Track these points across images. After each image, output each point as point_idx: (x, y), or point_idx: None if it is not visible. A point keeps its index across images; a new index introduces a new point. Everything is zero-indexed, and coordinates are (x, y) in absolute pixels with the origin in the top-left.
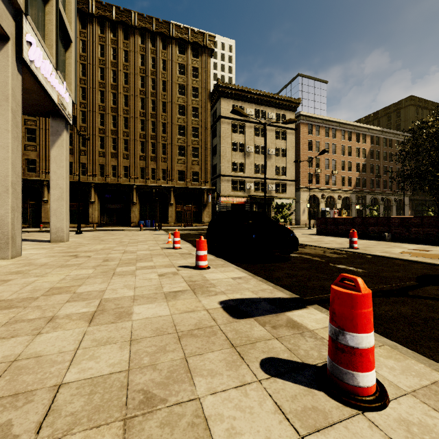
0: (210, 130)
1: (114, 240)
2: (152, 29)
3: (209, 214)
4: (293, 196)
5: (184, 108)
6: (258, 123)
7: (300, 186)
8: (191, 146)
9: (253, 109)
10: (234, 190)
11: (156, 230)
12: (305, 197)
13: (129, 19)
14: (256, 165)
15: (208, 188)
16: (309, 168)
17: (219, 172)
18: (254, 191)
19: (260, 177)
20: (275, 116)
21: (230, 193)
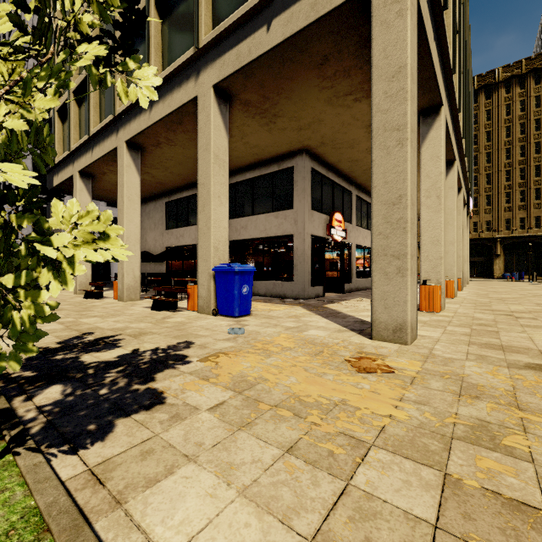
0: None
1: (499, 285)
2: (520, 73)
3: None
4: None
5: None
6: None
7: None
8: None
9: None
10: None
11: (529, 281)
12: None
13: (492, 78)
14: None
15: None
16: None
17: None
18: None
19: None
20: None
21: None
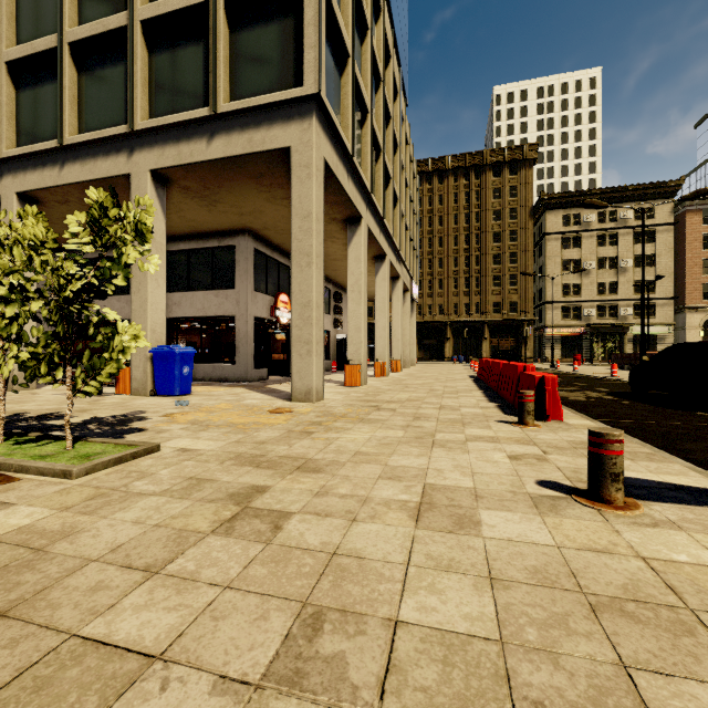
0: (531, 252)
1: (439, 367)
2: (465, 166)
3: (530, 348)
4: (670, 321)
5: (500, 234)
6: (603, 230)
7: (683, 306)
8: (508, 274)
9: (594, 213)
10: (565, 318)
11: (466, 363)
12: (696, 321)
13: (443, 164)
14: (600, 284)
15: (529, 319)
16: (704, 276)
17: (544, 299)
18: (597, 317)
19: (605, 299)
20: (633, 214)
21: (558, 322)
